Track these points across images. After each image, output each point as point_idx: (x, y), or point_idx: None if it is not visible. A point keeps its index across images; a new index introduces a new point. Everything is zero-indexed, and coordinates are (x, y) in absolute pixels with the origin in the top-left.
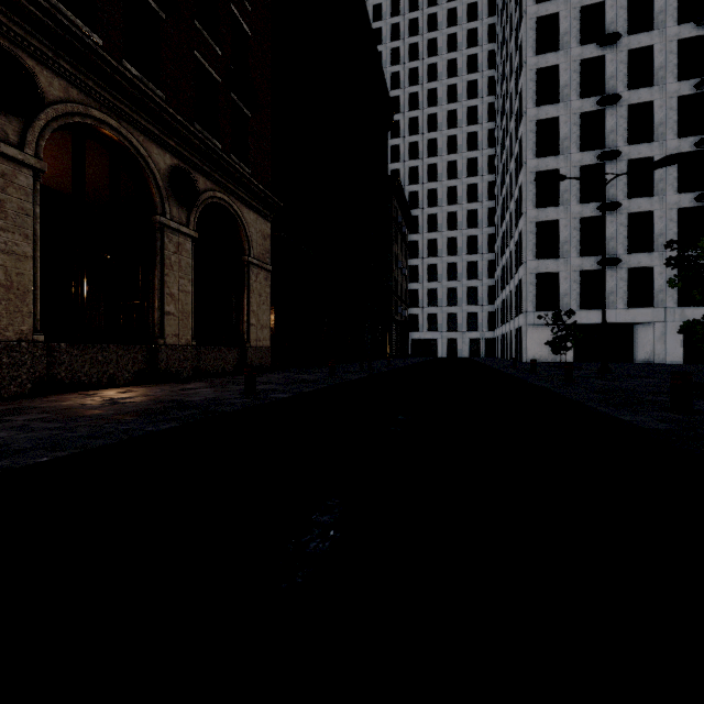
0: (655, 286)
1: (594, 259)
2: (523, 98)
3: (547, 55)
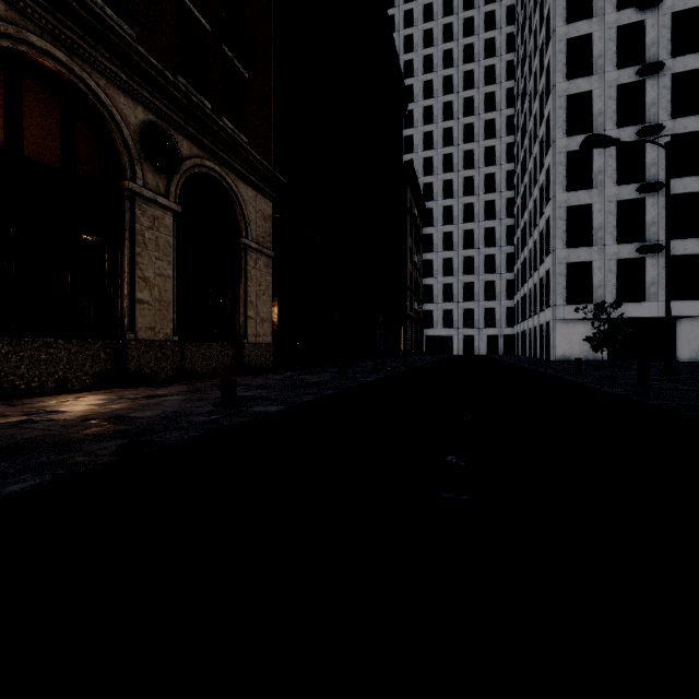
0: None
1: (633, 246)
2: (550, 72)
3: (578, 23)
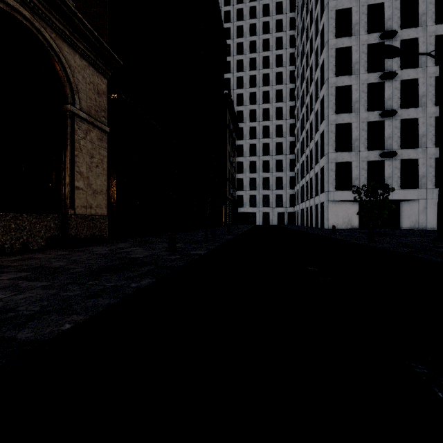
0: (419, 173)
1: (377, 152)
2: (324, 32)
3: (343, 0)
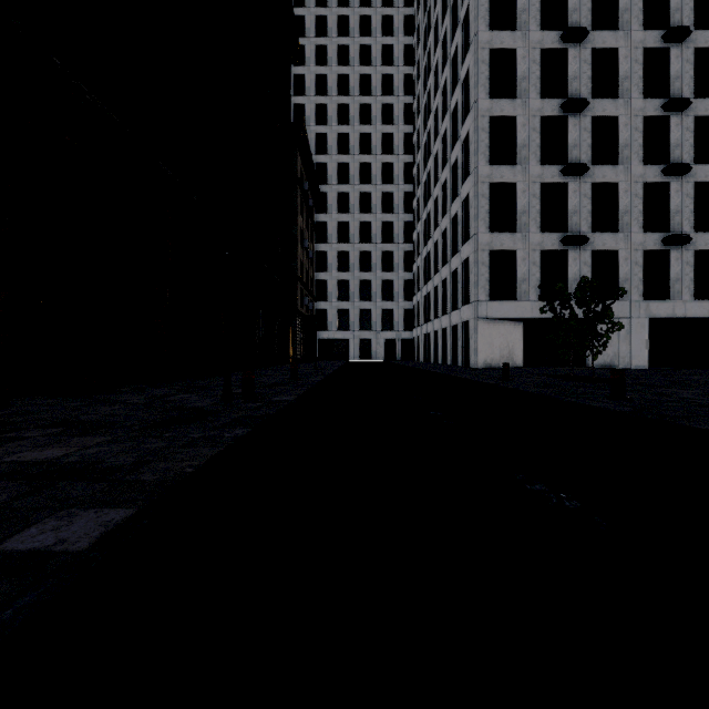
0: (620, 274)
1: (556, 236)
2: (471, 20)
3: None
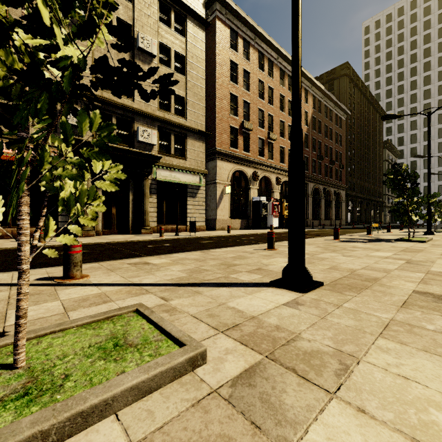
0: None
1: None
2: None
3: None
